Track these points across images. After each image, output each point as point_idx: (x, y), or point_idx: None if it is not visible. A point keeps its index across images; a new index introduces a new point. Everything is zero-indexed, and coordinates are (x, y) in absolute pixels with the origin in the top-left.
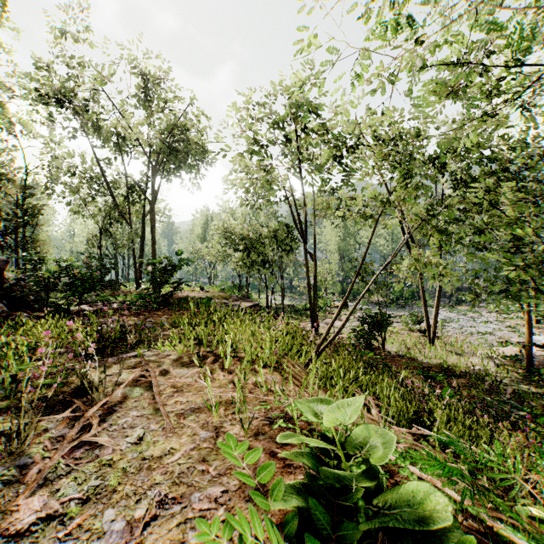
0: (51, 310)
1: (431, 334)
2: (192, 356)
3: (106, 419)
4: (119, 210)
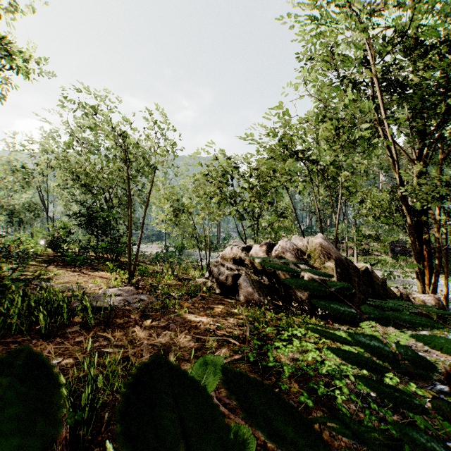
0: None
1: None
2: None
3: None
4: None
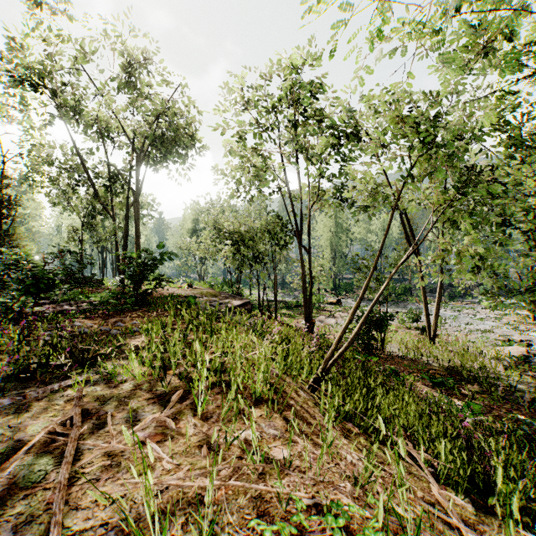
0: None
1: (431, 333)
2: (155, 384)
3: None
4: (101, 201)
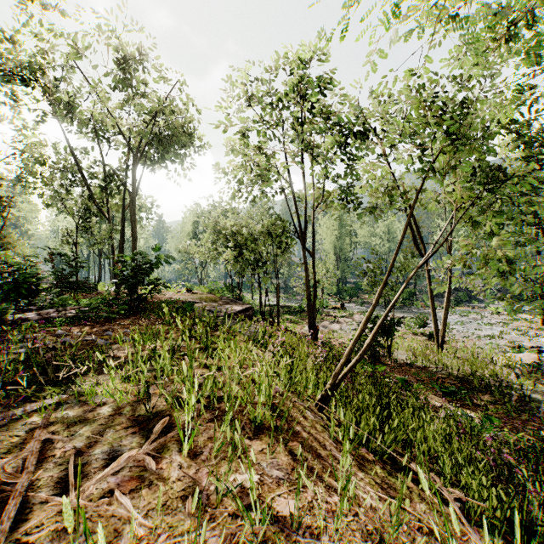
0: None
1: (439, 339)
2: (139, 407)
3: None
4: (96, 202)
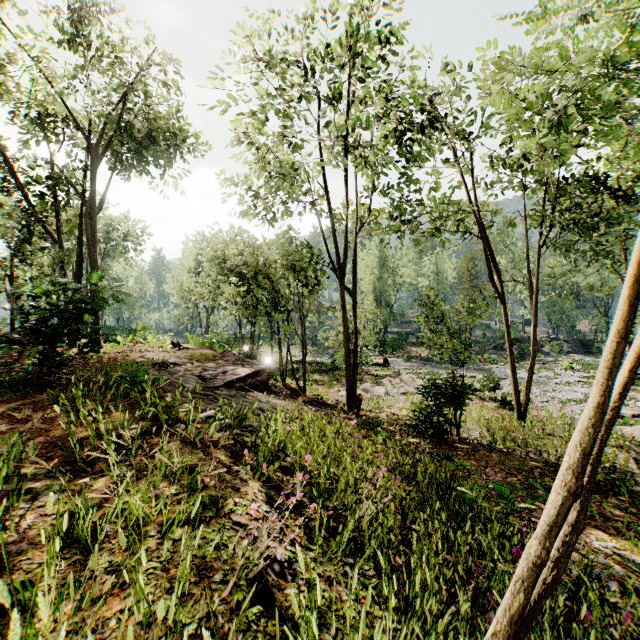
0: None
1: (520, 408)
2: None
3: None
4: (37, 216)
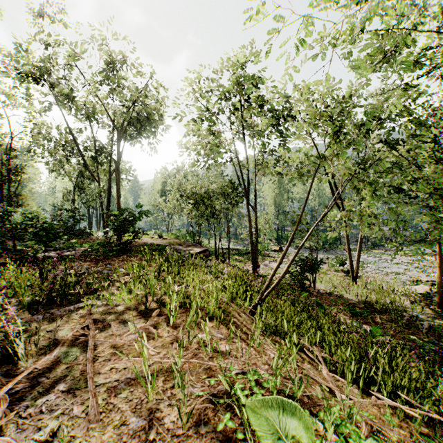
0: (18, 257)
1: (354, 274)
2: (140, 307)
3: (25, 397)
4: (89, 169)
